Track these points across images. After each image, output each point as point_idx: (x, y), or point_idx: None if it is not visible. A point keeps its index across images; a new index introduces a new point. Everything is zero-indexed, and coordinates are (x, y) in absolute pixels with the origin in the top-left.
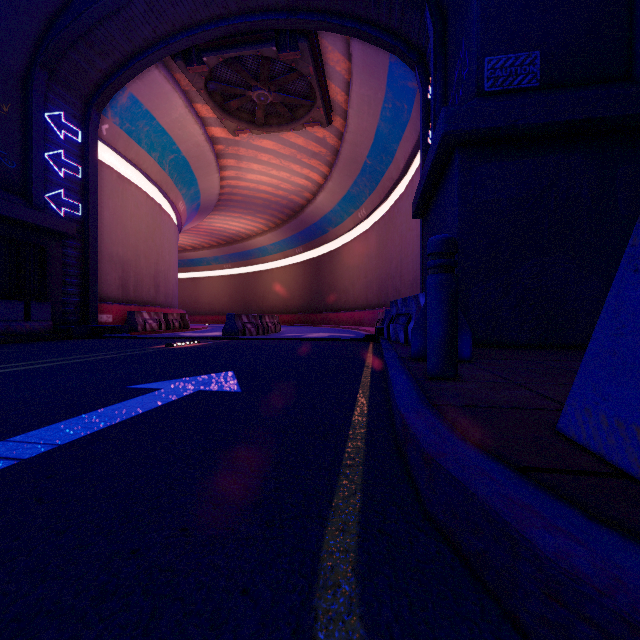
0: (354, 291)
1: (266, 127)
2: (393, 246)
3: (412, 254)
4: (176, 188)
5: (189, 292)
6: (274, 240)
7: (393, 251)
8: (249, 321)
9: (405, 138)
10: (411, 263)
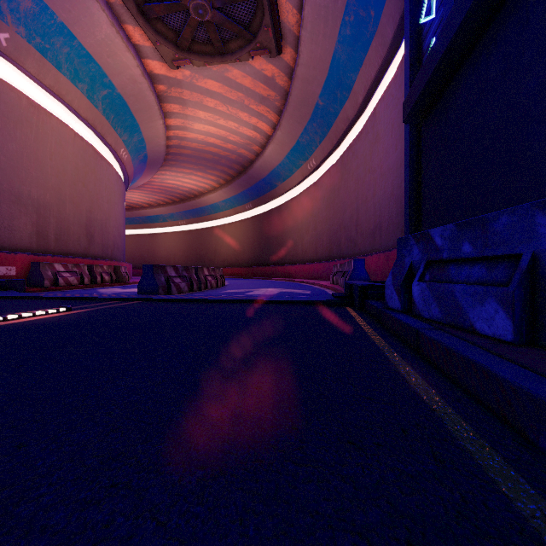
0: (303, 244)
1: (208, 57)
2: (347, 193)
3: (373, 198)
4: (115, 132)
5: (147, 247)
6: (225, 197)
7: (347, 199)
8: (178, 274)
9: (368, 60)
10: (372, 208)
